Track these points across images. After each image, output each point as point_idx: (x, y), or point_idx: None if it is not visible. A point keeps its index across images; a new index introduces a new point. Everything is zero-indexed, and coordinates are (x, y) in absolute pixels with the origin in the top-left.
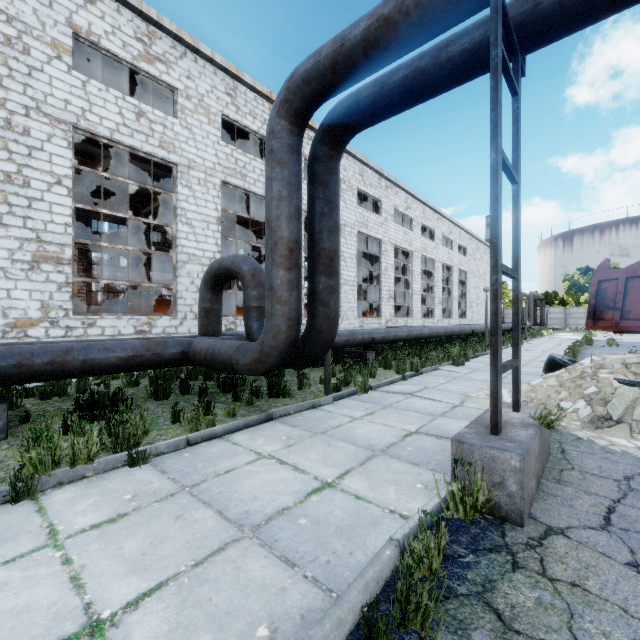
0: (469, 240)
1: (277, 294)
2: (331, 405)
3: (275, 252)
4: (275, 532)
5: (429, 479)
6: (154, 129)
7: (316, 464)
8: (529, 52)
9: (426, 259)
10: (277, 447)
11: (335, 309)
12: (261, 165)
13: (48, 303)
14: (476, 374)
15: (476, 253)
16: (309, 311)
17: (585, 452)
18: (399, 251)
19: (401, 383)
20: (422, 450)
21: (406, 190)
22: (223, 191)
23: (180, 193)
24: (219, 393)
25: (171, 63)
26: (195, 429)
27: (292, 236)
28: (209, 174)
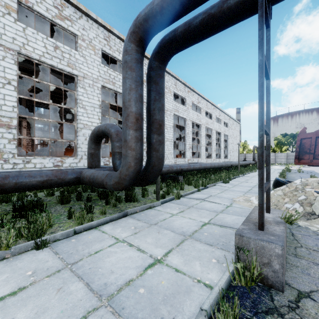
0: (229, 119)
1: (129, 144)
2: (160, 206)
3: (127, 120)
4: (123, 301)
5: (219, 255)
6: (64, 56)
7: (151, 246)
8: (275, 3)
9: (208, 128)
10: (128, 234)
11: (162, 153)
12: None
13: (2, 150)
14: (236, 188)
15: (232, 126)
16: (147, 154)
17: (305, 235)
18: (194, 124)
19: (197, 193)
20: (213, 235)
21: (198, 93)
22: (103, 91)
23: (79, 91)
24: (98, 199)
25: (74, 21)
26: (81, 223)
27: (137, 111)
28: (95, 81)
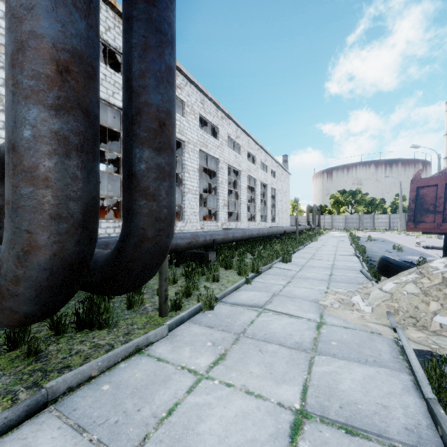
0: (277, 167)
1: (24, 161)
2: (165, 340)
3: (19, 65)
4: None
5: None
6: None
7: None
8: None
9: (250, 178)
10: None
11: (168, 204)
12: (104, 70)
13: None
14: (306, 271)
15: (281, 177)
16: (124, 206)
17: None
18: (231, 170)
19: (245, 288)
20: None
21: (236, 123)
22: None
23: None
24: None
25: None
26: None
27: (65, 39)
28: None
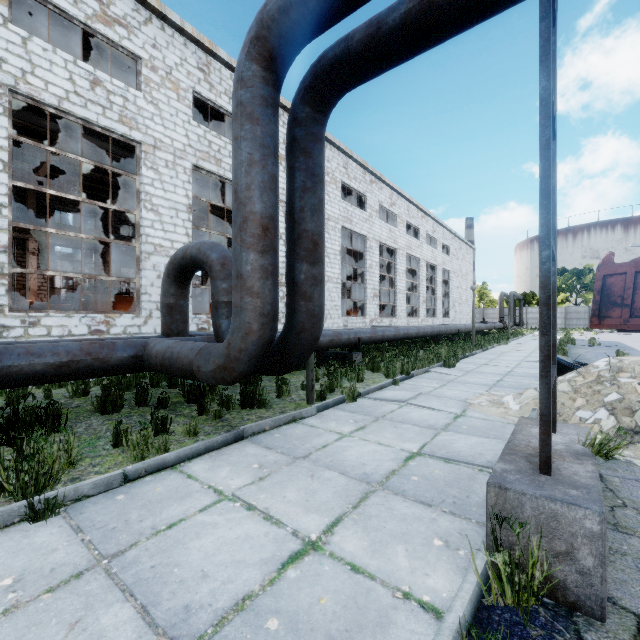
0: (452, 239)
1: (247, 283)
2: (314, 417)
3: (244, 230)
4: None
5: (448, 530)
6: (113, 101)
7: (295, 508)
8: None
9: (410, 257)
10: (245, 481)
11: (319, 304)
12: None
13: None
14: (470, 376)
15: (459, 253)
16: (288, 306)
17: (628, 478)
18: (383, 249)
19: (392, 388)
20: (431, 481)
21: (391, 186)
22: (195, 177)
23: (144, 175)
24: (183, 403)
25: (133, 28)
26: (140, 456)
27: (266, 211)
28: (178, 156)
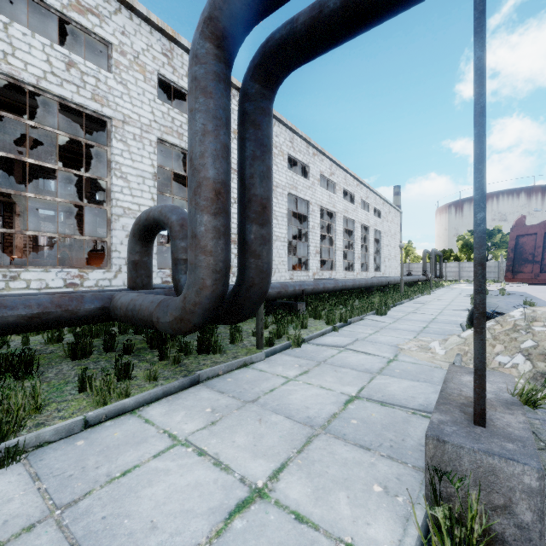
0: (382, 204)
1: (201, 243)
2: (263, 362)
3: (199, 194)
4: None
5: (387, 475)
6: (86, 81)
7: (244, 454)
8: None
9: (347, 220)
10: (198, 425)
11: (268, 261)
12: None
13: None
14: (400, 323)
15: (388, 216)
16: (239, 263)
17: None
18: (324, 212)
19: (332, 334)
20: (369, 424)
21: (330, 158)
22: (160, 149)
23: (114, 147)
24: (146, 349)
25: (104, 17)
26: (103, 401)
27: (218, 177)
28: (145, 130)
